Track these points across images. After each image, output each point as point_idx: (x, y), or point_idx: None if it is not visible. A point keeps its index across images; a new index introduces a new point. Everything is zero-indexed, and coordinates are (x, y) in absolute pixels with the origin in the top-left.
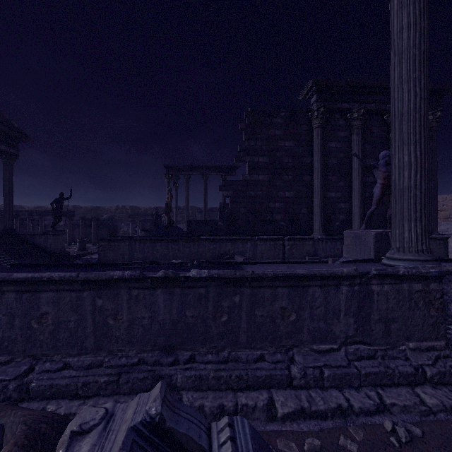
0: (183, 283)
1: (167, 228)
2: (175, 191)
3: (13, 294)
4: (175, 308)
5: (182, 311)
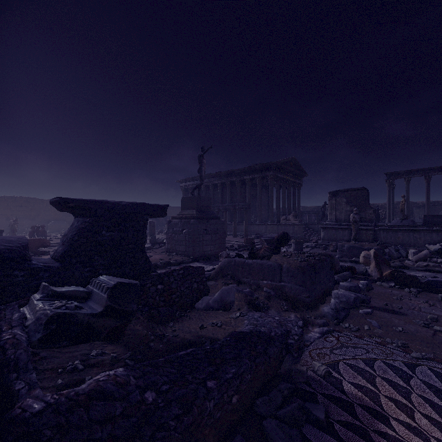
0: (441, 231)
1: (402, 220)
2: (391, 190)
3: (391, 232)
4: (439, 238)
5: (441, 239)
